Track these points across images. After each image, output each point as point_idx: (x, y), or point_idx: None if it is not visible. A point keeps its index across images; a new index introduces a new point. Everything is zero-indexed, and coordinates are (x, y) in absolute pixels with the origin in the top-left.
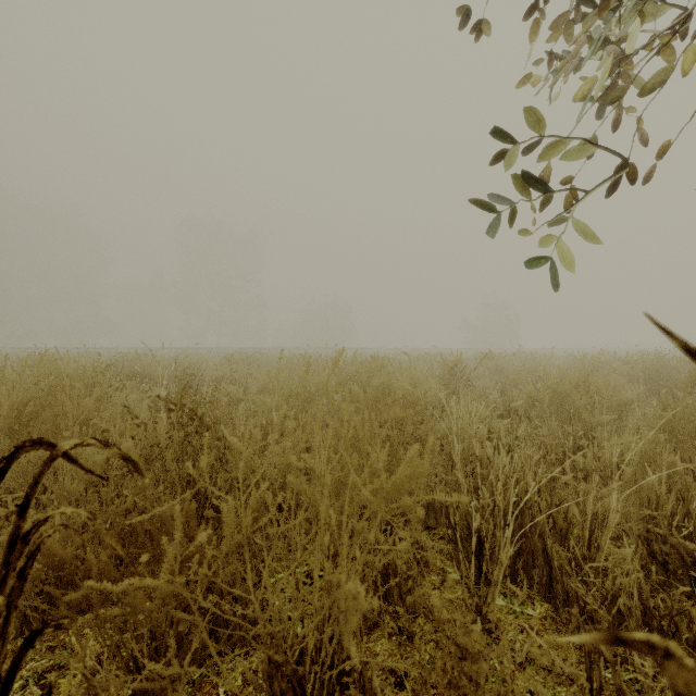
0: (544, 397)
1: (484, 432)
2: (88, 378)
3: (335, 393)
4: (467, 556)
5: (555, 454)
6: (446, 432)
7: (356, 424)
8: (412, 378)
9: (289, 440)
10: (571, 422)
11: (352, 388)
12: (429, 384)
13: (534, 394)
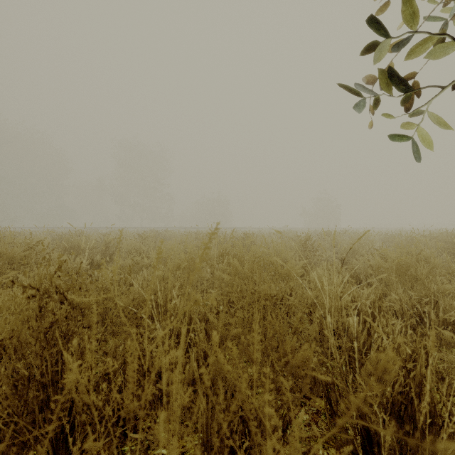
0: (389, 268)
1: (348, 302)
2: (17, 252)
3: (217, 263)
4: (354, 450)
5: (410, 321)
6: (313, 301)
7: (243, 390)
8: (276, 251)
9: (92, 441)
10: (413, 289)
11: (231, 262)
12: (289, 255)
13: (381, 265)
